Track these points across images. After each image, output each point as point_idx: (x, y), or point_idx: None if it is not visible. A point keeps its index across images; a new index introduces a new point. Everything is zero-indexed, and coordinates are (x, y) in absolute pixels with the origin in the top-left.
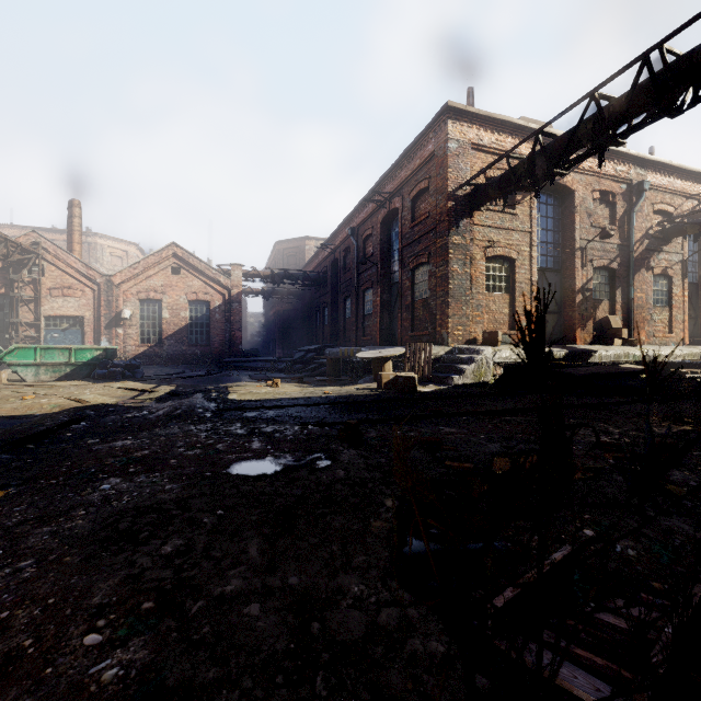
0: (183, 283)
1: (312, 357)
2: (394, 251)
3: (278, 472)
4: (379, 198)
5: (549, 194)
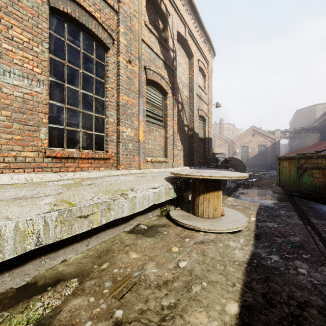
0: (255, 139)
1: None
2: None
3: None
4: None
5: None
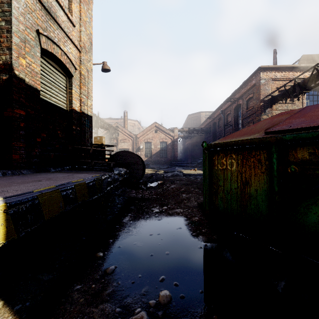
0: (158, 135)
1: None
2: (240, 120)
3: None
4: (233, 99)
5: (314, 90)
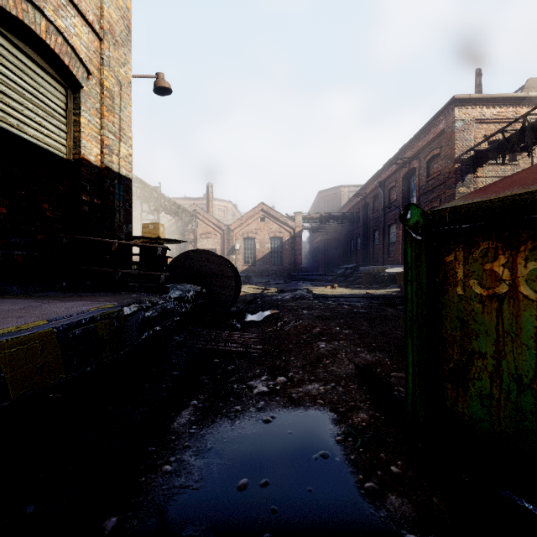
0: (267, 226)
1: (350, 273)
2: (413, 197)
3: (363, 312)
4: (401, 161)
5: None
